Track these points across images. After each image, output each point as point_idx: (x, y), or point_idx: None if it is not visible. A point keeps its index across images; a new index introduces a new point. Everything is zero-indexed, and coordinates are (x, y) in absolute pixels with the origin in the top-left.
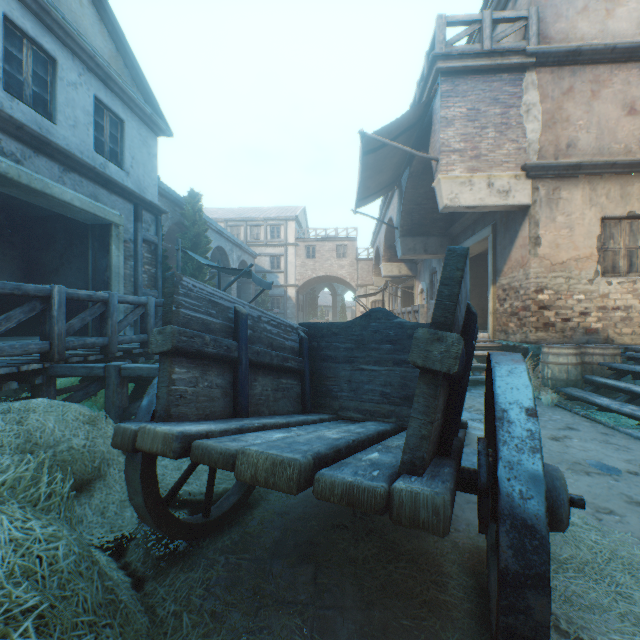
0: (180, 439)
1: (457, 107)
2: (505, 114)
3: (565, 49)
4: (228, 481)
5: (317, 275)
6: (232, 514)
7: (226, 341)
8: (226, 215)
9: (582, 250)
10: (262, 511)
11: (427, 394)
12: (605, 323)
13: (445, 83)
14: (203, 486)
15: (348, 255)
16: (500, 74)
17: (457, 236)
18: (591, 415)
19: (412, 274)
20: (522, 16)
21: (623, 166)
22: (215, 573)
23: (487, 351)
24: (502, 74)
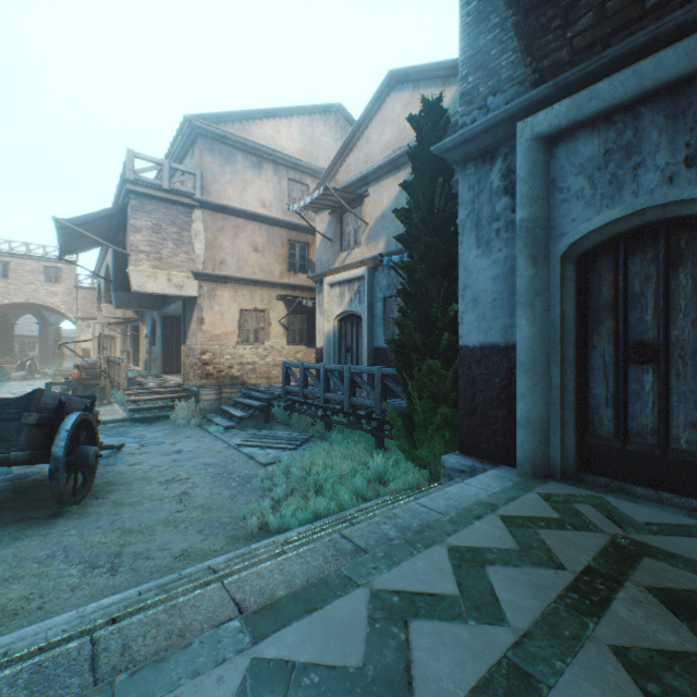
0: None
1: (145, 220)
2: (181, 234)
3: (218, 204)
4: None
5: (13, 301)
6: None
7: None
8: None
9: (230, 328)
10: None
11: (28, 430)
12: (243, 372)
13: (135, 200)
14: None
15: (64, 281)
16: (178, 206)
17: (168, 297)
18: (209, 428)
19: (139, 317)
20: (192, 172)
21: (251, 281)
22: None
23: (175, 394)
24: (179, 206)
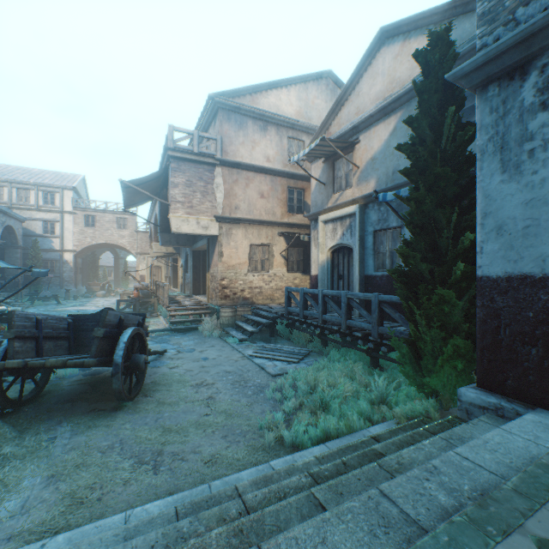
0: (25, 362)
1: (181, 178)
2: (206, 187)
3: (233, 162)
4: (27, 392)
5: (97, 242)
6: (33, 399)
7: (34, 331)
8: None
9: (242, 259)
10: (49, 396)
11: (97, 341)
12: (252, 295)
13: (174, 163)
14: (12, 396)
15: (129, 227)
16: (204, 165)
17: (197, 236)
18: (227, 339)
19: (177, 252)
20: (214, 138)
21: (258, 222)
22: (30, 412)
23: (202, 310)
24: (205, 165)
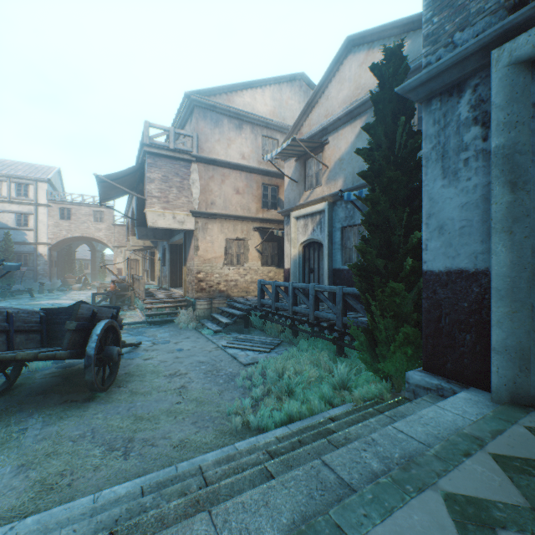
0: None
1: (157, 173)
2: (182, 182)
3: (209, 158)
4: None
5: (73, 235)
6: (4, 392)
7: (4, 324)
8: None
9: (218, 253)
10: (20, 389)
11: (69, 334)
12: (228, 287)
13: (150, 158)
14: None
15: (106, 220)
16: (180, 161)
17: (174, 231)
18: (202, 331)
19: (154, 246)
20: (190, 135)
21: (234, 217)
22: (0, 405)
23: (178, 303)
24: (181, 161)
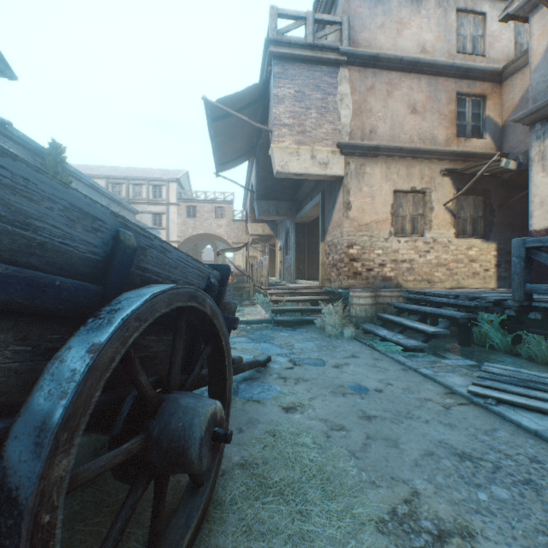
0: None
1: (287, 88)
2: (325, 100)
3: (368, 54)
4: None
5: (197, 233)
6: None
7: None
8: (108, 172)
9: (381, 215)
10: None
11: None
12: (396, 272)
13: (277, 66)
14: None
15: (226, 216)
16: (321, 66)
17: (302, 201)
18: (374, 344)
19: (274, 233)
20: (337, 21)
21: (408, 152)
22: None
23: (315, 296)
24: (323, 66)
